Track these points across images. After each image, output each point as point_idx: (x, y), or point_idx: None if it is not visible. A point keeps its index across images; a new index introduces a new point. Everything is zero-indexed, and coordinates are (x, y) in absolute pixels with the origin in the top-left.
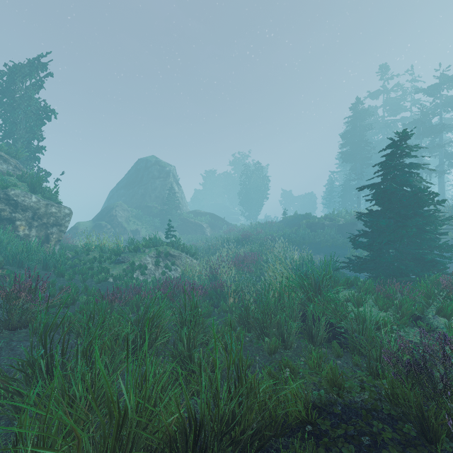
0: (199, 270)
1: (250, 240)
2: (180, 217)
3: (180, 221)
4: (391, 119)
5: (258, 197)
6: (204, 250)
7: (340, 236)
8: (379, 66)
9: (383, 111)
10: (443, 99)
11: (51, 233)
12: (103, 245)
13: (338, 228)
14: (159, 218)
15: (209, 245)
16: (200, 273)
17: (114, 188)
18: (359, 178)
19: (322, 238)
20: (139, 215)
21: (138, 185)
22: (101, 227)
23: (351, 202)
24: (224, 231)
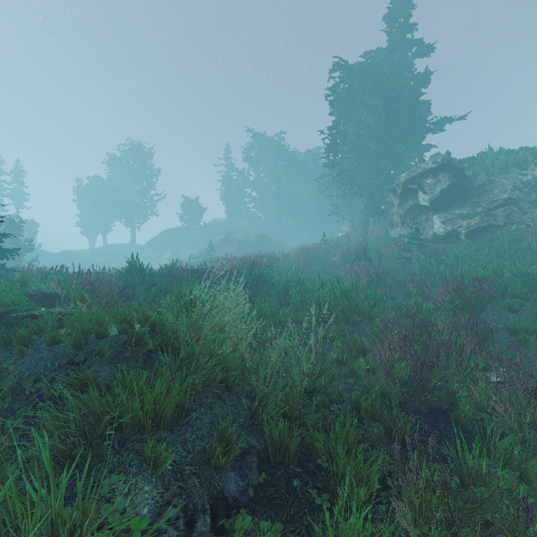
0: None
1: None
2: None
3: None
4: None
5: None
6: None
7: None
8: None
9: None
10: None
11: None
12: None
13: None
14: None
15: None
16: None
17: None
18: None
19: None
20: None
21: None
22: None
23: None
24: None
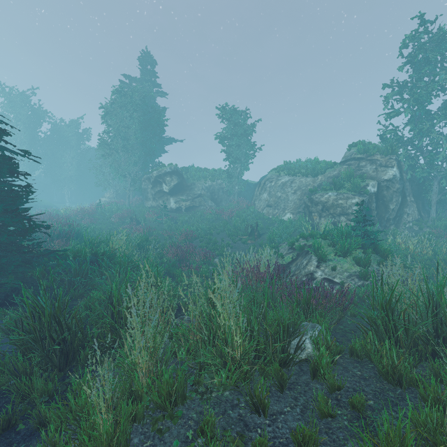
0: None
1: None
2: None
3: None
4: None
5: None
6: None
7: None
8: None
9: None
10: None
11: (338, 221)
12: None
13: None
14: None
15: None
16: None
17: None
18: None
19: None
20: None
21: None
22: None
23: None
24: None
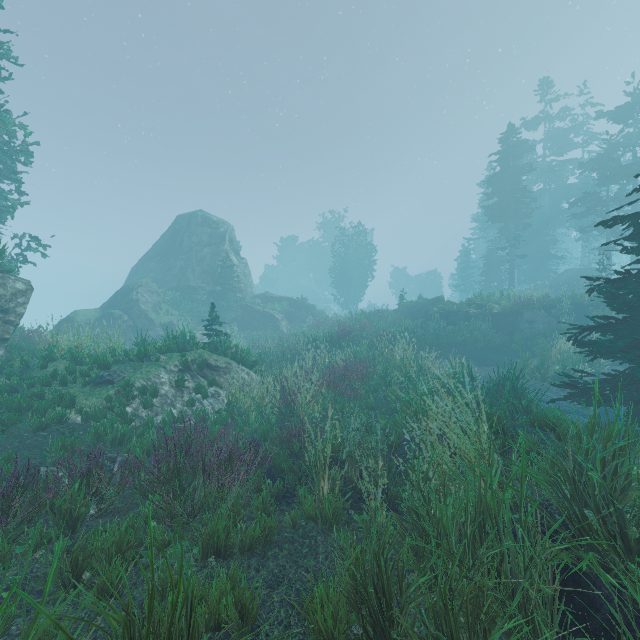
0: (263, 395)
1: (351, 339)
2: (241, 304)
3: (241, 309)
4: (555, 160)
5: (360, 276)
6: (274, 355)
7: (496, 333)
8: (539, 80)
9: (544, 148)
10: (637, 127)
11: None
12: (80, 349)
13: (492, 320)
14: (208, 305)
15: (285, 347)
16: (264, 400)
17: (139, 260)
18: (512, 244)
19: (467, 336)
20: (175, 300)
21: (176, 255)
22: (113, 319)
23: (498, 282)
24: (308, 324)
